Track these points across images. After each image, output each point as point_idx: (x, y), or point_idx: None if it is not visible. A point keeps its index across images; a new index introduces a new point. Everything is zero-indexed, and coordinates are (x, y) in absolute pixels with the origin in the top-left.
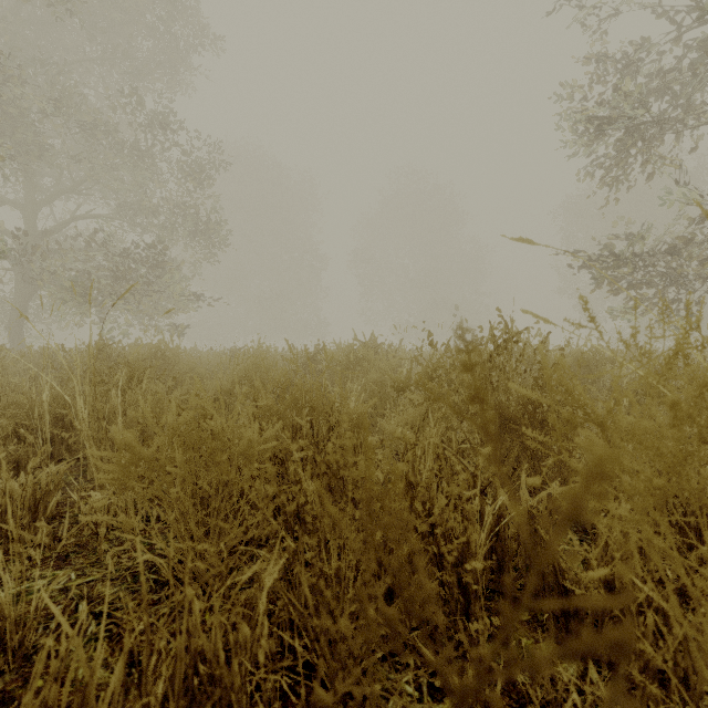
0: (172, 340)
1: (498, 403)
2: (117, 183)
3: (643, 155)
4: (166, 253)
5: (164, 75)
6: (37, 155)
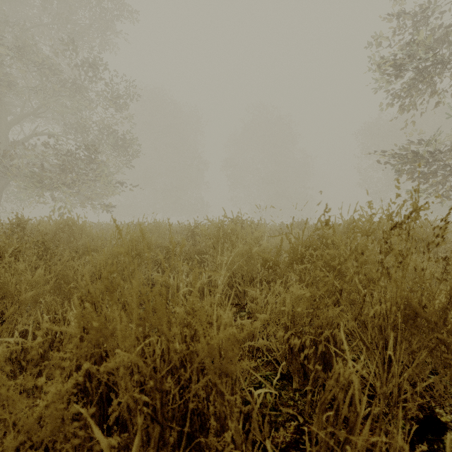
0: (78, 217)
1: (404, 297)
2: (62, 109)
3: (431, 85)
4: (95, 157)
5: (97, 38)
6: (5, 89)
